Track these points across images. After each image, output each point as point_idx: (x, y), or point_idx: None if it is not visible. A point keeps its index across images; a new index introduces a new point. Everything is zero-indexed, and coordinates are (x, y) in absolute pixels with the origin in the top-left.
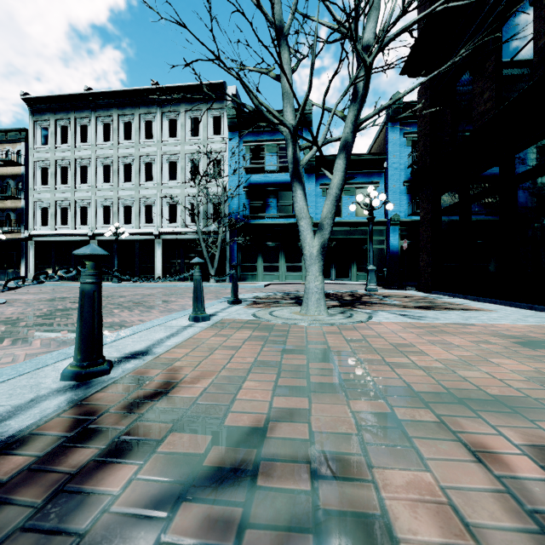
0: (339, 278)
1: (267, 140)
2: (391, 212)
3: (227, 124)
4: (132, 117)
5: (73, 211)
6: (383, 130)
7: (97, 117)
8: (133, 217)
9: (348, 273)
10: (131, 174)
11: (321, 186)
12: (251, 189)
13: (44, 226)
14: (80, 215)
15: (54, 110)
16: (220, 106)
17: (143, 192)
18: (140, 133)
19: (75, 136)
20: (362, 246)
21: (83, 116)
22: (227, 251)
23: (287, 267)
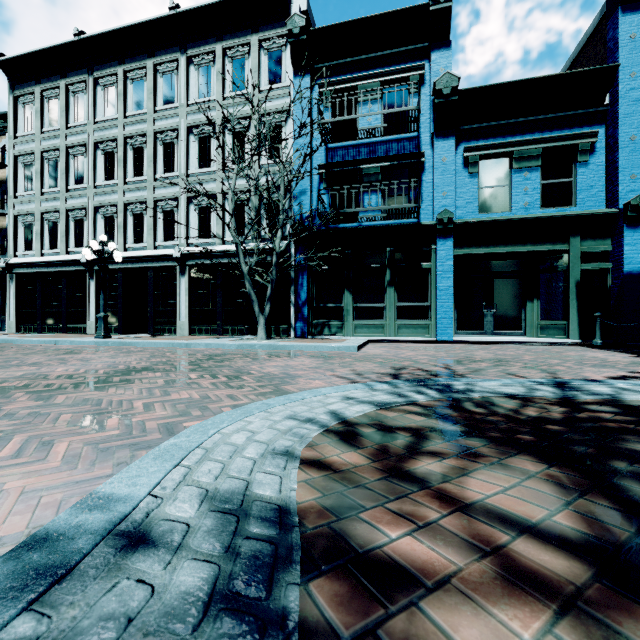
0: (500, 331)
1: (363, 77)
2: (625, 193)
3: (290, 55)
4: (144, 71)
5: (64, 227)
6: (593, 39)
7: (96, 79)
8: (145, 232)
9: (520, 322)
10: (143, 163)
11: (468, 153)
12: (333, 169)
13: (28, 252)
14: (74, 232)
15: (39, 76)
16: (280, 32)
17: (160, 191)
18: (155, 96)
19: (67, 113)
20: (553, 267)
21: (76, 80)
22: (292, 283)
23: (399, 310)
